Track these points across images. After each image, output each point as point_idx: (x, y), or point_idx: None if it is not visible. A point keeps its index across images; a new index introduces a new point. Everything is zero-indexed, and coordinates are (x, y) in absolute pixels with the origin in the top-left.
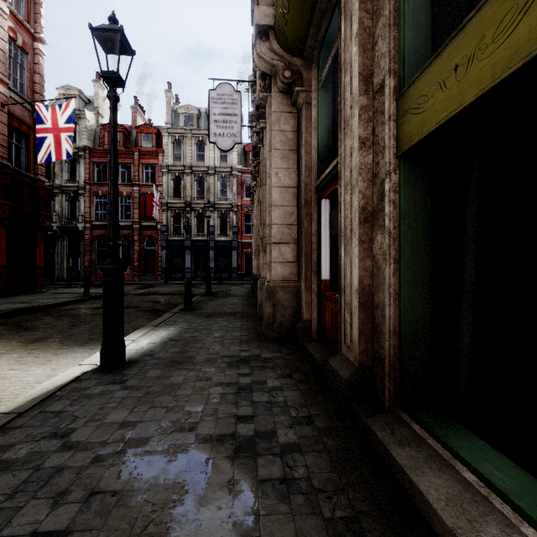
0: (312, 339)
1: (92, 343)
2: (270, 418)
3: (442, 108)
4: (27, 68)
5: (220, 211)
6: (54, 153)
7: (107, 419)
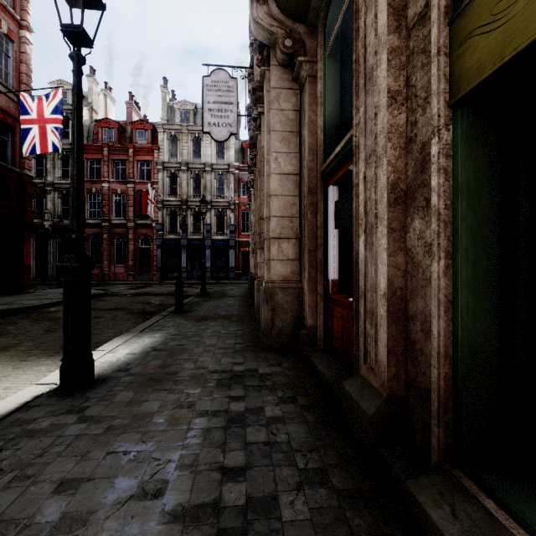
0: (317, 349)
1: None
2: (269, 472)
3: None
4: (12, 57)
5: (217, 209)
6: (39, 146)
7: (43, 474)
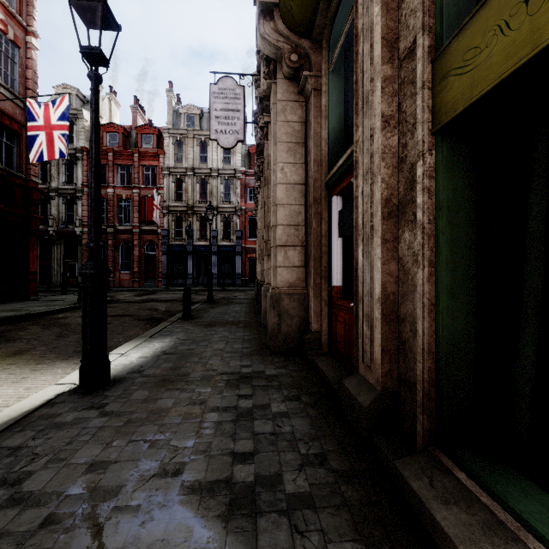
0: (322, 352)
1: (78, 357)
2: (274, 456)
3: (504, 58)
4: (19, 63)
5: (223, 215)
6: (46, 152)
7: (74, 458)
